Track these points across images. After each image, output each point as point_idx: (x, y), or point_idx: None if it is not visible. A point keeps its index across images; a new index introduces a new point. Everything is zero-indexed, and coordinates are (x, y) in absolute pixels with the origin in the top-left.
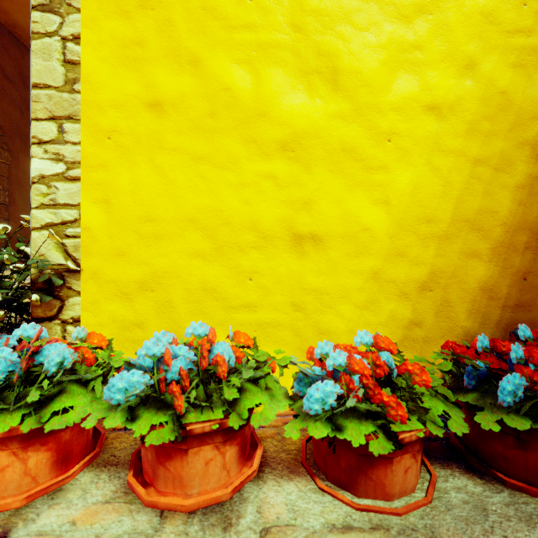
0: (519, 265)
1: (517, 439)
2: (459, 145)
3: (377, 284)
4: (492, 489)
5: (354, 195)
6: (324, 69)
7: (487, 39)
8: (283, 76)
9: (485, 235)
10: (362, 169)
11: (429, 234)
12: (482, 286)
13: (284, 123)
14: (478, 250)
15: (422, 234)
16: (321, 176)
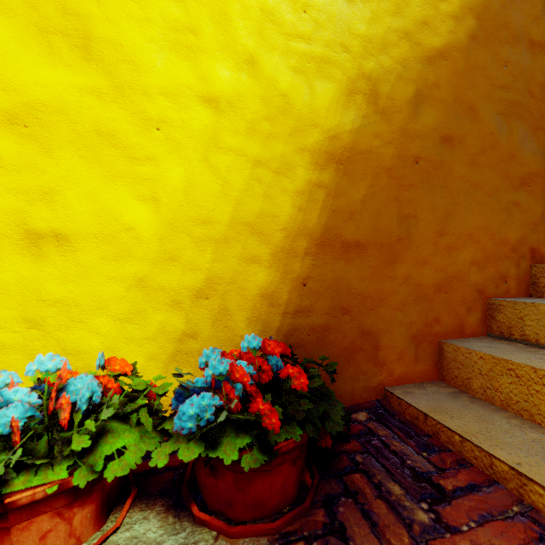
0: (299, 270)
1: (206, 466)
2: (238, 144)
3: (143, 292)
4: (174, 530)
5: (113, 188)
6: (73, 31)
7: (268, 37)
8: (11, 28)
9: (266, 240)
10: (124, 158)
11: (205, 237)
12: (263, 292)
13: (13, 88)
14: (259, 255)
15: (197, 236)
16: (68, 161)
